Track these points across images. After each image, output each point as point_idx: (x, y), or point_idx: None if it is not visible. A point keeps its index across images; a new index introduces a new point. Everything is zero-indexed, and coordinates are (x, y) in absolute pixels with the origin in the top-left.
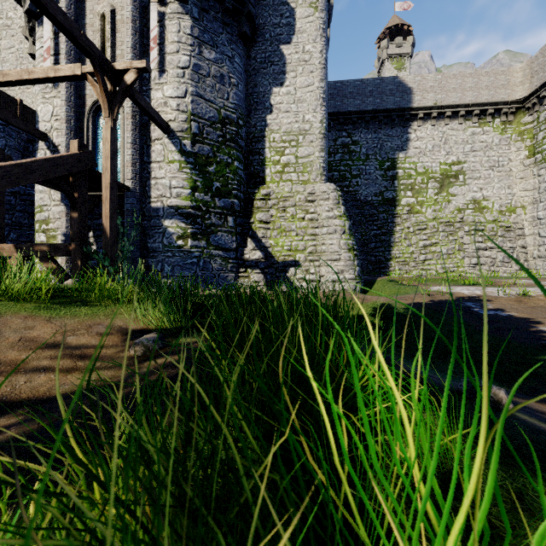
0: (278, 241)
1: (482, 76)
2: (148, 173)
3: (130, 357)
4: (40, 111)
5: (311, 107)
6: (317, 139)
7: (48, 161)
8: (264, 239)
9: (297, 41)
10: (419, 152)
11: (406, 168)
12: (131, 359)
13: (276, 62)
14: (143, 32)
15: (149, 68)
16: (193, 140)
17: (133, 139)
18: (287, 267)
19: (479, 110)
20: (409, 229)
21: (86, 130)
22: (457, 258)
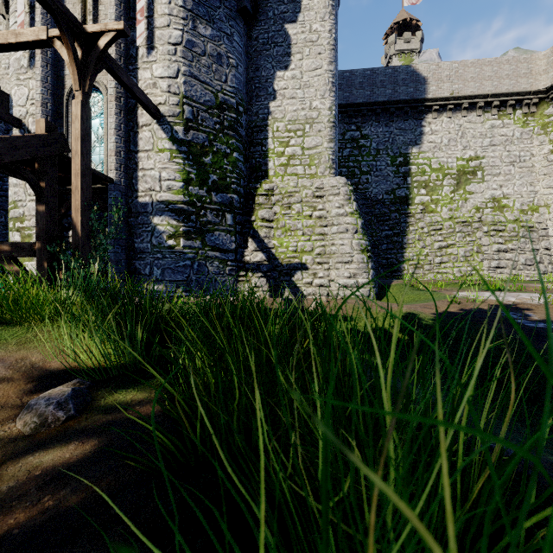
0: (282, 242)
1: (502, 64)
2: (134, 164)
3: (7, 437)
4: (14, 94)
5: (319, 93)
6: (326, 128)
7: (2, 141)
8: (267, 239)
9: (303, 19)
10: (434, 146)
11: (420, 164)
12: (5, 445)
13: (280, 43)
14: (130, 4)
15: (128, 32)
16: (186, 126)
17: (117, 124)
18: (292, 270)
19: (498, 101)
20: (424, 230)
21: (65, 115)
22: (476, 260)
